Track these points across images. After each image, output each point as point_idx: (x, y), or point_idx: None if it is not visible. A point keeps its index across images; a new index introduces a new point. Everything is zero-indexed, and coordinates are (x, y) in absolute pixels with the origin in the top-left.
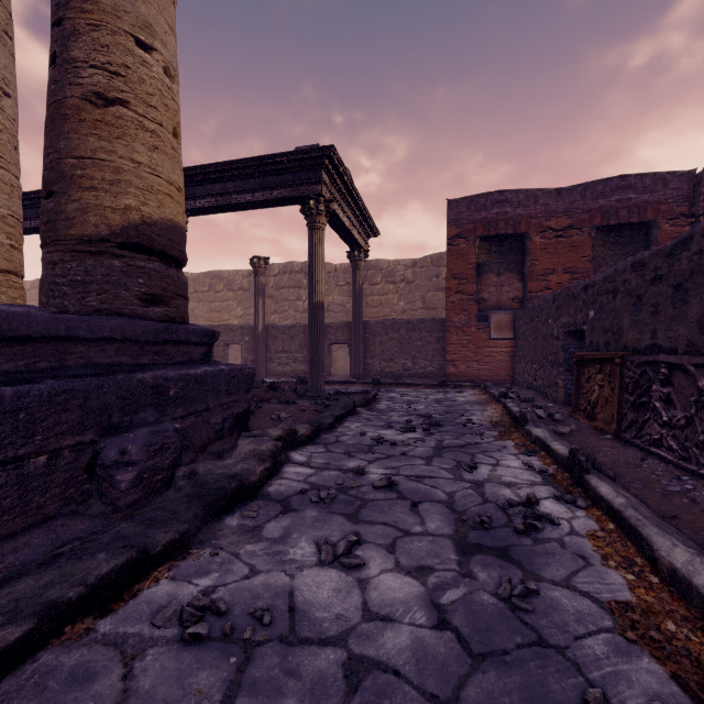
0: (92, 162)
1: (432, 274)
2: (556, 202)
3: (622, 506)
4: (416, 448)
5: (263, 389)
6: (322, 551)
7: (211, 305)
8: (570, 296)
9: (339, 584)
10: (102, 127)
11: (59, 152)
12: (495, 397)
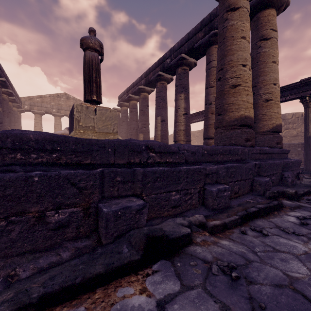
0: (265, 115)
1: None
2: None
3: None
4: None
5: None
6: None
7: None
8: None
9: None
10: (267, 106)
11: (257, 114)
12: None
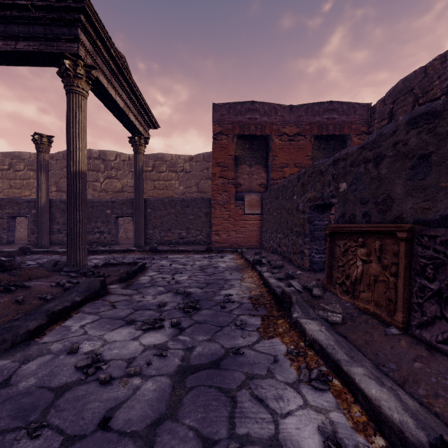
0: None
1: (204, 167)
2: (289, 115)
3: None
4: (143, 383)
5: None
6: None
7: (11, 182)
8: (316, 172)
9: None
10: None
11: None
12: (250, 263)
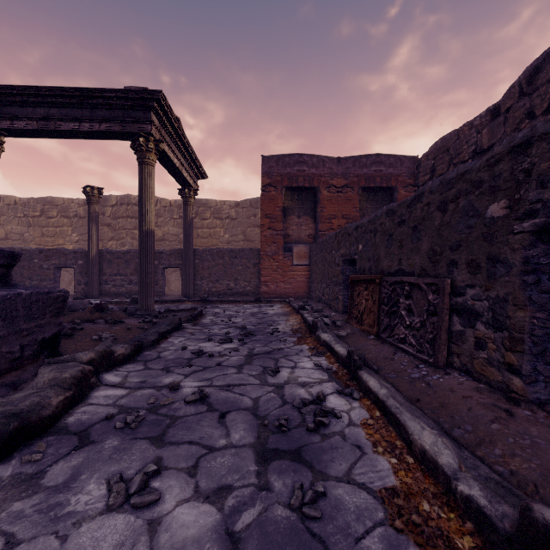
0: None
1: (251, 214)
2: (337, 167)
3: (385, 396)
4: (230, 357)
5: (88, 311)
6: (112, 493)
7: (43, 229)
8: (346, 234)
9: (124, 534)
10: None
11: None
12: (296, 309)
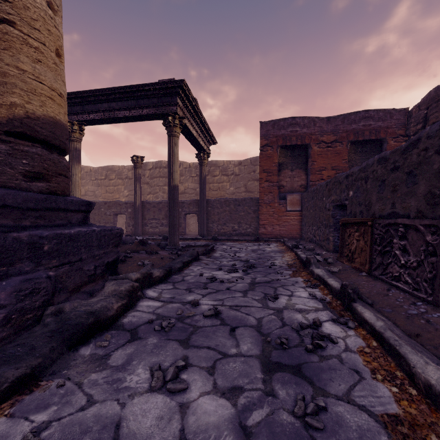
0: None
1: (251, 170)
2: (326, 125)
3: (382, 328)
4: (237, 284)
5: (135, 244)
6: (154, 378)
7: (107, 188)
8: (337, 182)
9: (163, 411)
10: None
11: None
12: (290, 248)
